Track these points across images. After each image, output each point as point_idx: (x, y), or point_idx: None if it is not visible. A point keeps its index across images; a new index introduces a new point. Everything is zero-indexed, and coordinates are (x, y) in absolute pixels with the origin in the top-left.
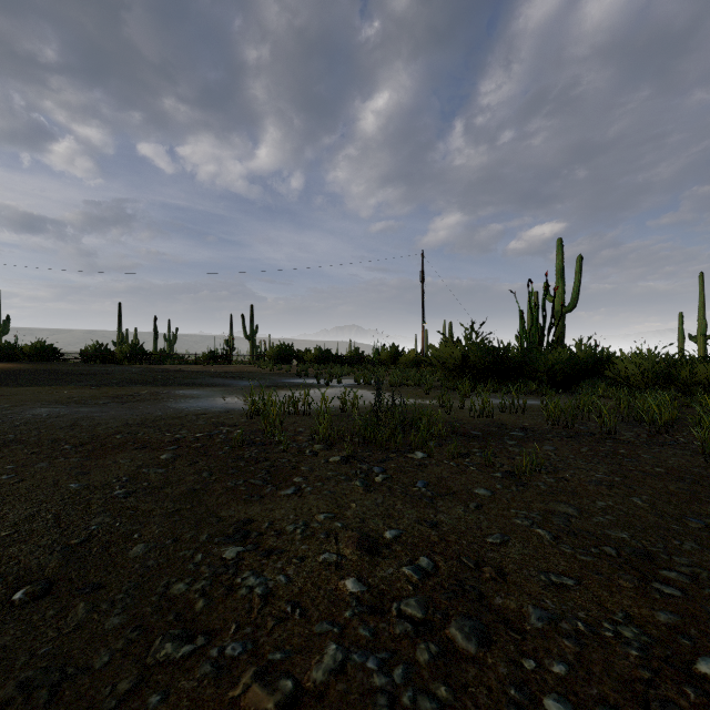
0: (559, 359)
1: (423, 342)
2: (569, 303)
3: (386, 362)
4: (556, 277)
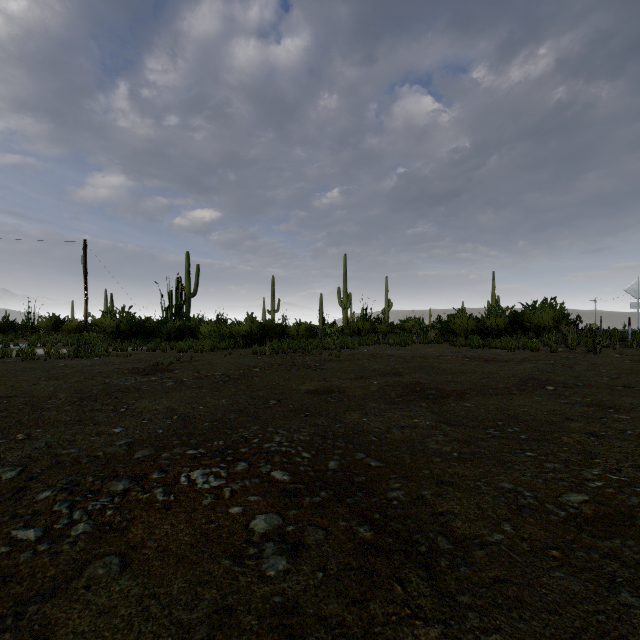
0: (174, 327)
1: (86, 313)
2: (193, 292)
3: (46, 329)
4: (186, 275)
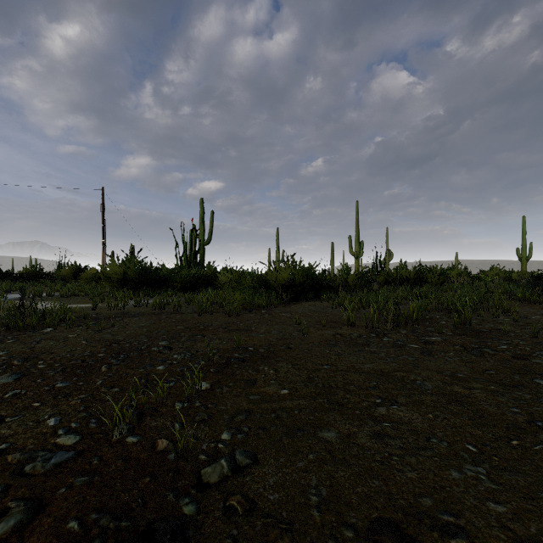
0: (189, 275)
1: (103, 261)
2: (207, 239)
3: (68, 277)
4: (200, 222)
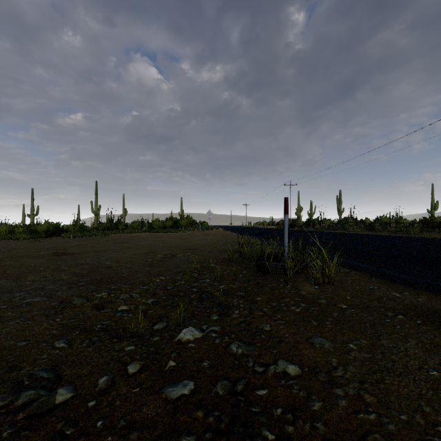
0: None
1: None
2: None
3: None
4: None
